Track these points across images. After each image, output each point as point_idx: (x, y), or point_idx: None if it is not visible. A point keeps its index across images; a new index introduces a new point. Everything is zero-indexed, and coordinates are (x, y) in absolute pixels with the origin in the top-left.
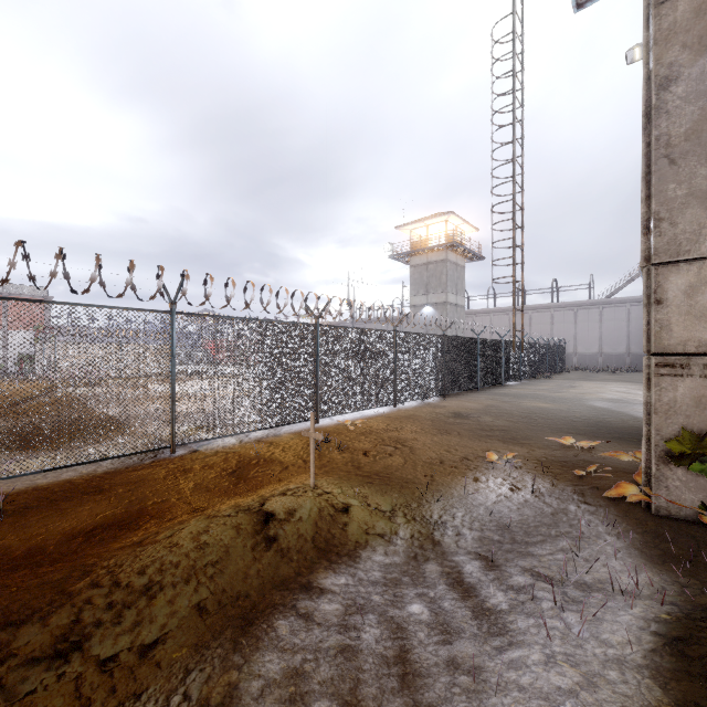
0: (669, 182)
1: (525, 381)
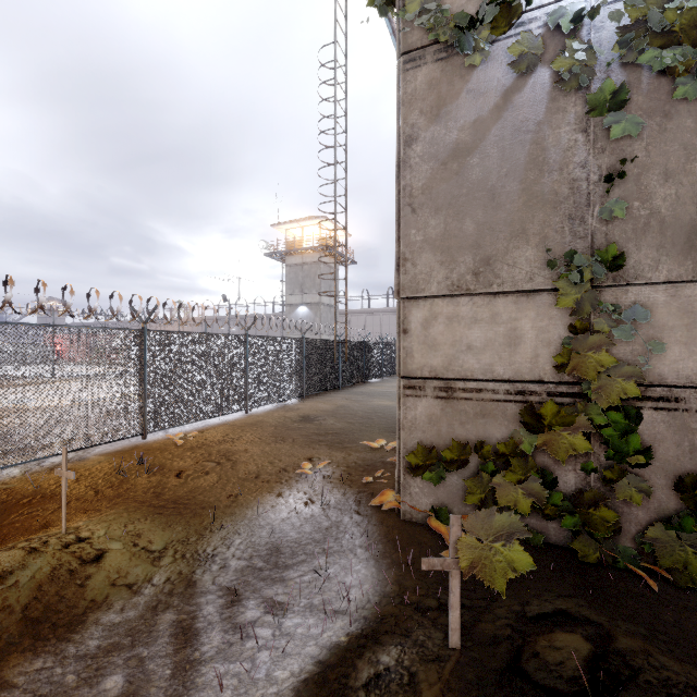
0: (412, 228)
1: (386, 378)
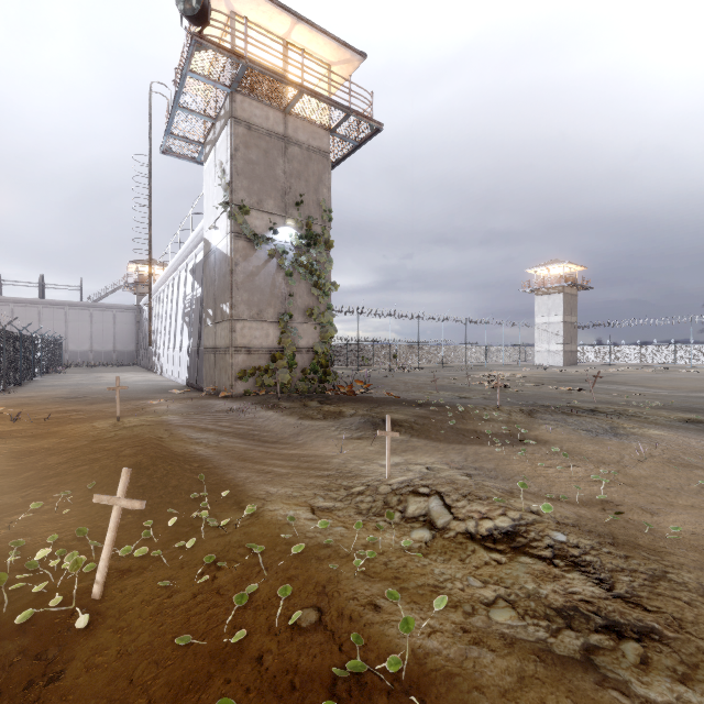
0: (238, 295)
1: (45, 376)
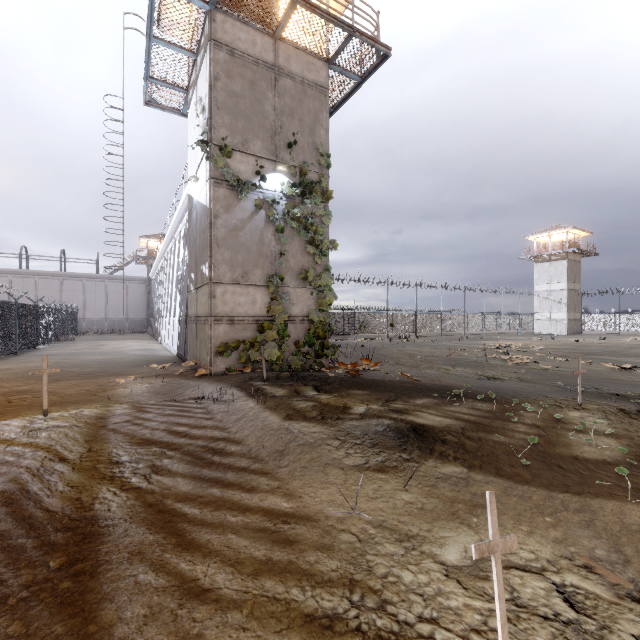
0: (218, 254)
1: (53, 344)
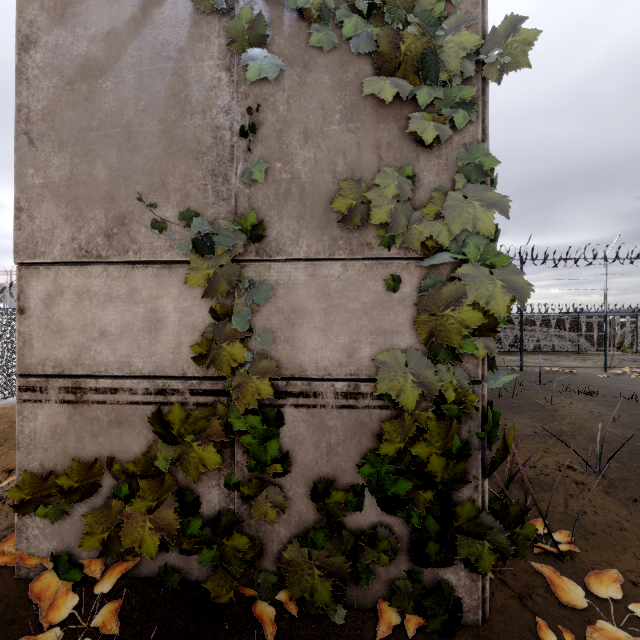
0: (29, 166)
1: None
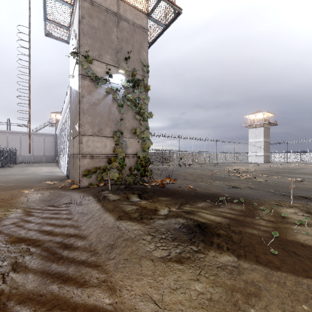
0: (83, 118)
1: None
